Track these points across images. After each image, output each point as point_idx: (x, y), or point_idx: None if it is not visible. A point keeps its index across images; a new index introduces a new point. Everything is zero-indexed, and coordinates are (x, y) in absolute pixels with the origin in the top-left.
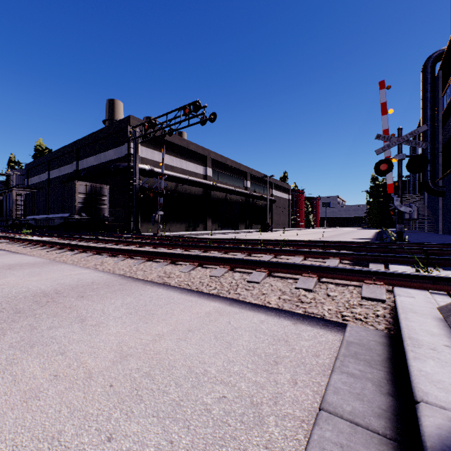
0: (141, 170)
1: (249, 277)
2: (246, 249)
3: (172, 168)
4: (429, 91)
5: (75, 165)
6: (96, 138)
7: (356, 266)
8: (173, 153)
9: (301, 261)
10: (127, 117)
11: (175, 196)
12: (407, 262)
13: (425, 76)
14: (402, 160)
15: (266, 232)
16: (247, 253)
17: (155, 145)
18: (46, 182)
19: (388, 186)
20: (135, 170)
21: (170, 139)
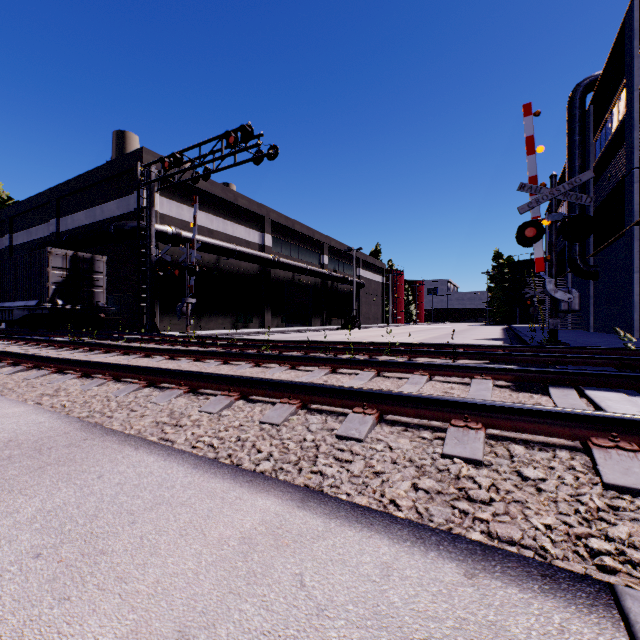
0: (160, 233)
1: (340, 426)
2: (329, 361)
3: (210, 233)
4: (578, 133)
5: (53, 224)
6: (87, 182)
7: (524, 391)
8: (212, 209)
9: (425, 383)
10: (137, 150)
11: (216, 275)
12: (613, 385)
13: (572, 111)
14: (556, 222)
15: (352, 329)
16: (330, 367)
17: (183, 196)
18: (7, 251)
19: (537, 261)
20: (150, 232)
21: (208, 188)
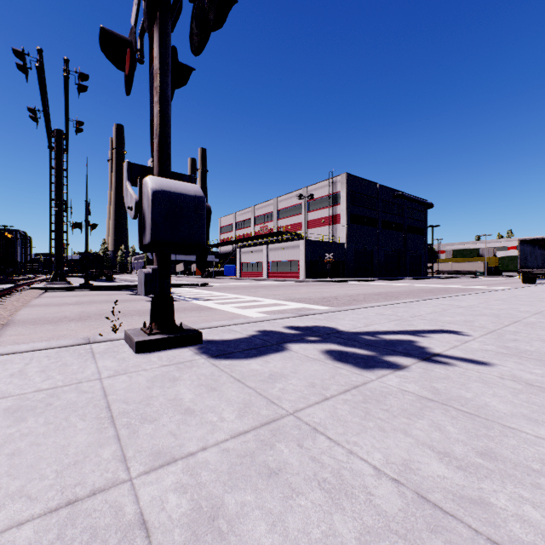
0: None
1: (25, 290)
2: None
3: None
4: None
5: None
6: None
7: None
8: None
9: None
10: None
11: None
12: None
13: None
14: None
15: None
16: None
17: None
18: None
19: None
20: None
21: None
